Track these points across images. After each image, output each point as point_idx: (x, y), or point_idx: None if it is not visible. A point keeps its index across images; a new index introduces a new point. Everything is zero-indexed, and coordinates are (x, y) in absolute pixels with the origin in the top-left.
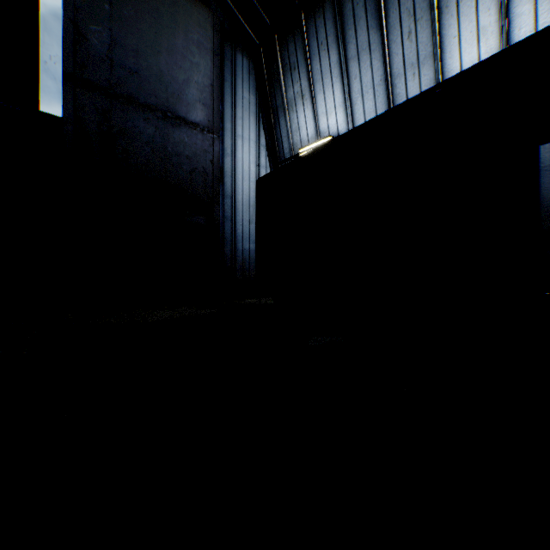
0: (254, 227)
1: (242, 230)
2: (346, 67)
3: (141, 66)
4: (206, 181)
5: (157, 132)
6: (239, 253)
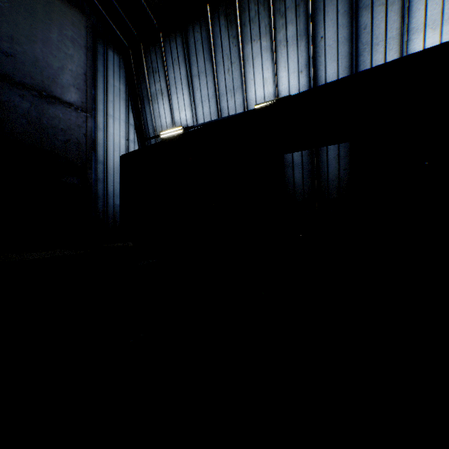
0: None
1: (114, 190)
2: (191, 81)
3: (17, 51)
4: (80, 150)
5: (33, 107)
6: (111, 208)
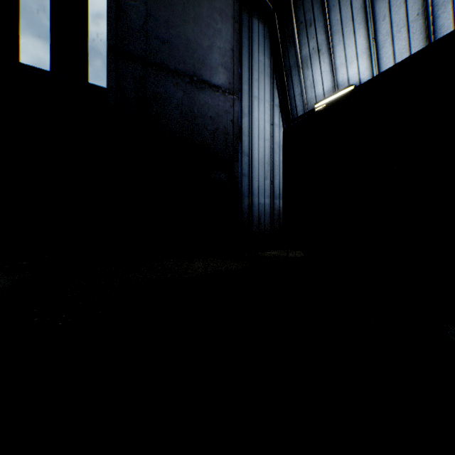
0: (269, 182)
1: (258, 186)
2: (372, 10)
3: (171, 36)
4: (227, 140)
5: (185, 96)
6: (255, 208)
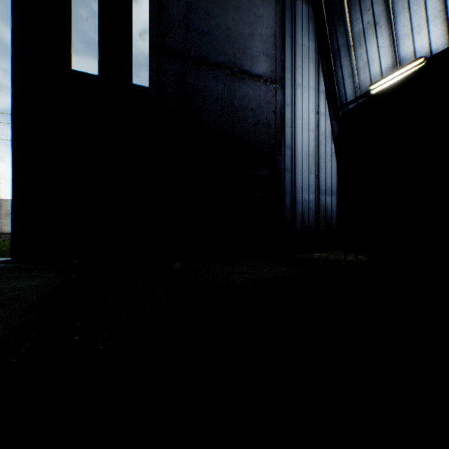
0: (313, 177)
1: (302, 181)
2: None
3: (211, 27)
4: (269, 133)
5: (225, 89)
6: (298, 205)
